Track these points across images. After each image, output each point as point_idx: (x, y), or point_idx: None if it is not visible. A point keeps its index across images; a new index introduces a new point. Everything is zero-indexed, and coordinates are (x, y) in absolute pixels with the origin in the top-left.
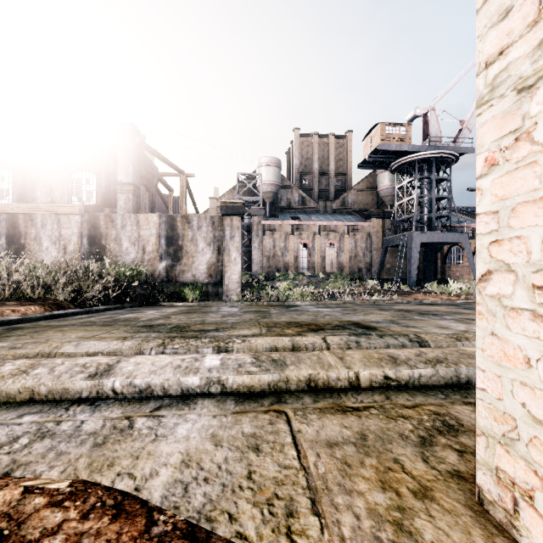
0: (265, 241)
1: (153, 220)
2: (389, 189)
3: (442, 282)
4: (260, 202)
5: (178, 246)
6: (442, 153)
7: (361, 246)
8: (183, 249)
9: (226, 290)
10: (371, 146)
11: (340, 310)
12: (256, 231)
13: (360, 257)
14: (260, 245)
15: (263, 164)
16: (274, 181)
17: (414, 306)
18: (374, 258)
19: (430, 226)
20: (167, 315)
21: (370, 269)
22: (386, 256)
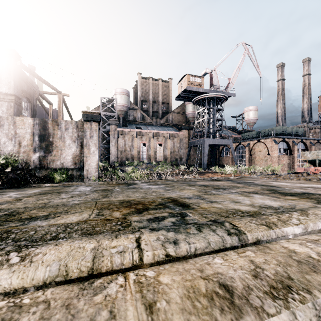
0: (119, 141)
1: (28, 121)
2: (192, 113)
3: (219, 166)
4: (115, 116)
5: (49, 142)
6: (220, 95)
7: (176, 145)
8: (53, 144)
9: (86, 173)
10: (182, 87)
11: (164, 187)
12: (113, 134)
13: (176, 152)
14: (116, 144)
15: (118, 92)
16: (125, 104)
17: (208, 182)
18: (184, 152)
19: (213, 135)
20: (22, 197)
21: (182, 159)
22: (190, 152)
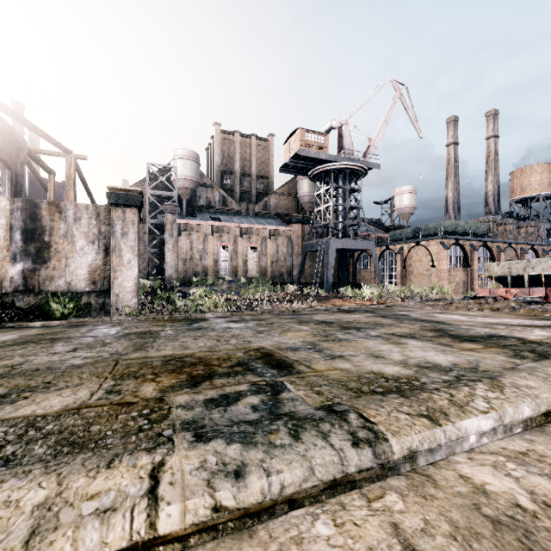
0: (180, 242)
1: None
2: (308, 196)
3: (354, 285)
4: (174, 198)
5: (43, 243)
6: (354, 165)
7: (282, 250)
8: (52, 246)
9: (115, 301)
10: (291, 150)
11: (254, 326)
12: (170, 230)
13: (281, 261)
14: (175, 247)
15: (179, 156)
16: (192, 176)
17: (334, 315)
18: (295, 263)
19: (344, 234)
20: None
21: (291, 273)
22: (306, 261)
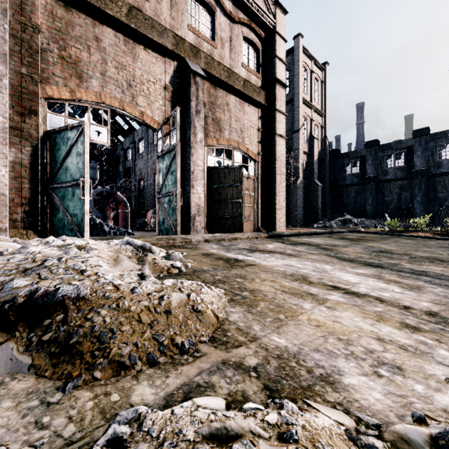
0: None
1: None
2: None
3: None
4: None
5: None
6: None
7: None
8: None
9: None
10: None
11: None
12: None
13: None
14: None
15: None
16: None
17: None
18: None
19: None
20: (445, 243)
21: None
22: None
